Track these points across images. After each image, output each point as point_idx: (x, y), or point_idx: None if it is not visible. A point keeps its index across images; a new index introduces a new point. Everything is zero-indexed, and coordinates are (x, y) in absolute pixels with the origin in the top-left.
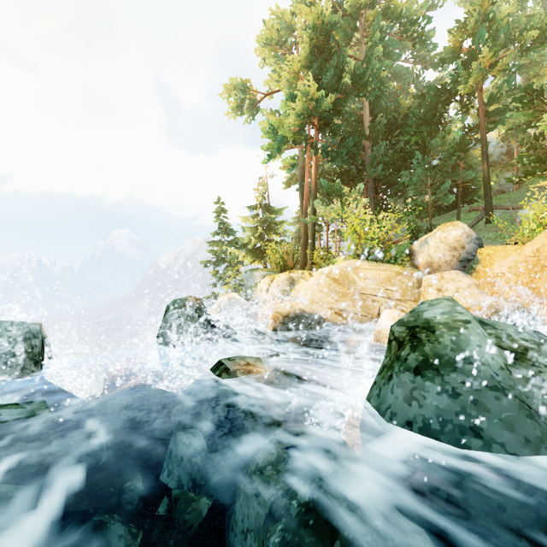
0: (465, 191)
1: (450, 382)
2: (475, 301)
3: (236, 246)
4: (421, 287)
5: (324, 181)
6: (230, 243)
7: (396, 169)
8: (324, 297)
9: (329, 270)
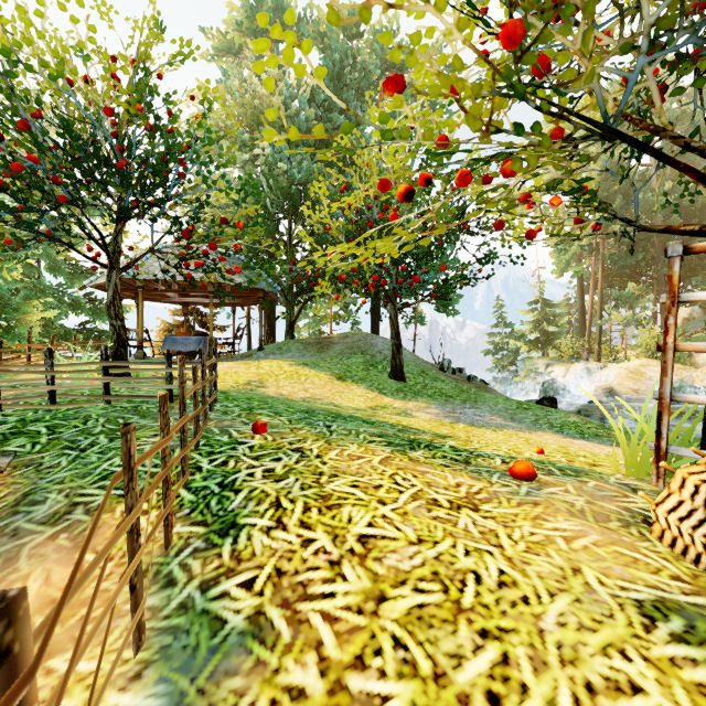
0: None
1: None
2: None
3: (513, 337)
4: (694, 377)
5: (614, 291)
6: (509, 335)
7: (690, 268)
8: (624, 381)
9: (627, 365)
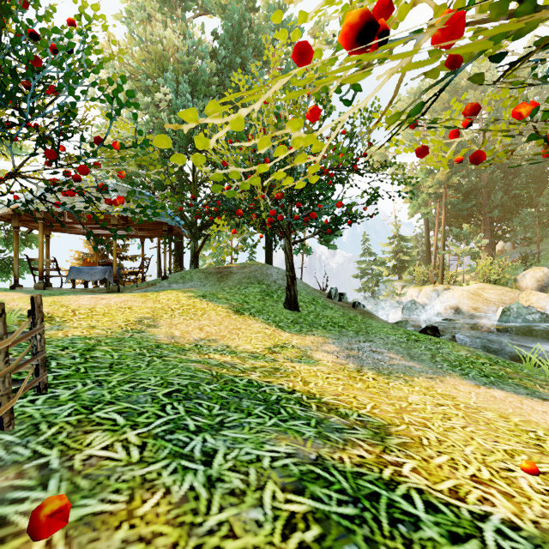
0: None
1: (514, 316)
2: (545, 305)
3: (377, 264)
4: (520, 298)
5: (455, 229)
6: (373, 262)
7: (509, 212)
8: (466, 301)
9: (468, 288)
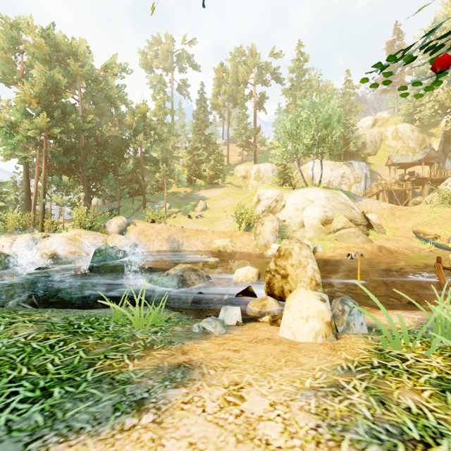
0: (140, 186)
1: (103, 256)
2: (124, 244)
3: None
4: (108, 240)
5: (55, 179)
6: None
7: (101, 174)
8: (64, 247)
9: (67, 234)
